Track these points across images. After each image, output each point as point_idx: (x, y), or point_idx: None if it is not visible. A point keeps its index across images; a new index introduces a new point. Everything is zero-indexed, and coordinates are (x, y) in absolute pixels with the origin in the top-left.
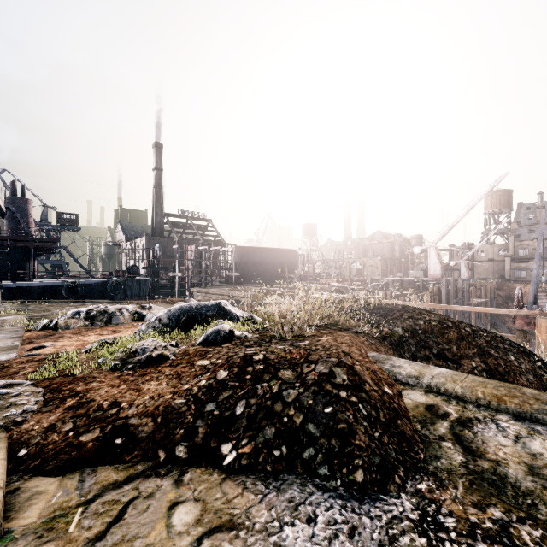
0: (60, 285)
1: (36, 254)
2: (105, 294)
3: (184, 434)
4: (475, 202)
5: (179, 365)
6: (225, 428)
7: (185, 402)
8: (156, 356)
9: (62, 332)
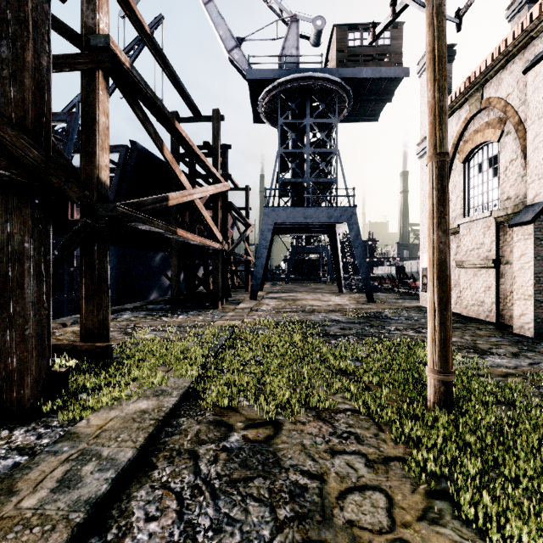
0: None
1: None
2: None
3: None
4: None
5: None
6: None
7: None
8: None
9: None
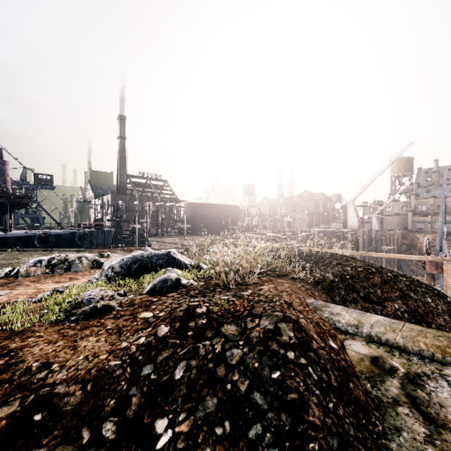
0: (32, 236)
1: (12, 208)
2: (73, 243)
3: (114, 406)
4: (386, 167)
5: (122, 317)
6: (161, 397)
7: (120, 364)
8: (101, 307)
9: (22, 280)
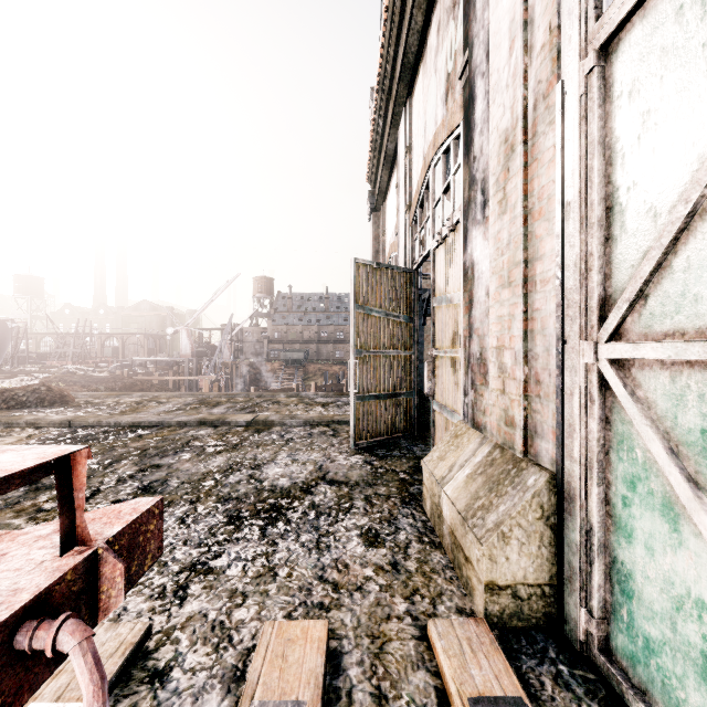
0: None
1: None
2: None
3: None
4: (218, 294)
5: None
6: None
7: None
8: None
9: None
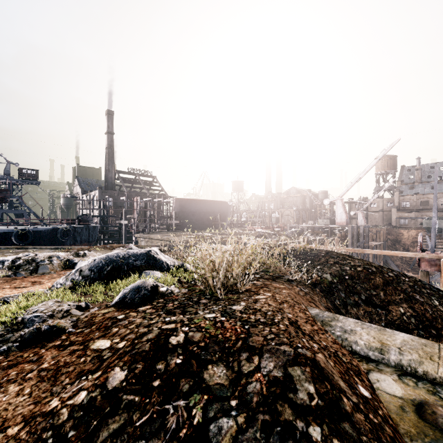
0: (9, 232)
1: None
2: (55, 240)
3: None
4: (373, 163)
5: (70, 347)
6: None
7: None
8: (46, 330)
9: None
